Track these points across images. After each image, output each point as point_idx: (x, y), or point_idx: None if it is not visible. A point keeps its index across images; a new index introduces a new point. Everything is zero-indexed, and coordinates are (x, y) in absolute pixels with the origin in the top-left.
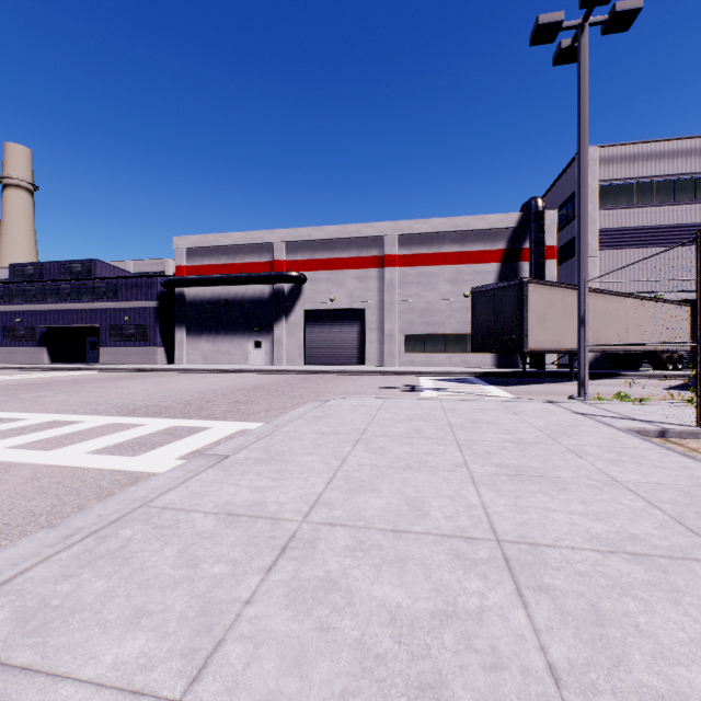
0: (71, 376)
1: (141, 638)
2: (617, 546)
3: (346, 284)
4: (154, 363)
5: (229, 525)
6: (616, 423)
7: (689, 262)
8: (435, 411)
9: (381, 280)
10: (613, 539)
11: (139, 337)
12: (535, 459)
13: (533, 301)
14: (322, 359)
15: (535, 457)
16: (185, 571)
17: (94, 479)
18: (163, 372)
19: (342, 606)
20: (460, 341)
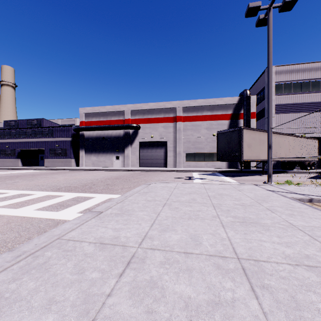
0: (31, 172)
1: (50, 318)
2: (299, 261)
3: (158, 129)
4: (70, 166)
5: (101, 249)
6: (288, 195)
7: (317, 119)
8: (201, 189)
9: (175, 128)
10: (297, 257)
11: (63, 154)
12: (251, 213)
13: (246, 137)
14: (147, 164)
15: (251, 212)
16: (77, 276)
17: (37, 223)
18: (74, 170)
19: (159, 297)
20: (211, 156)
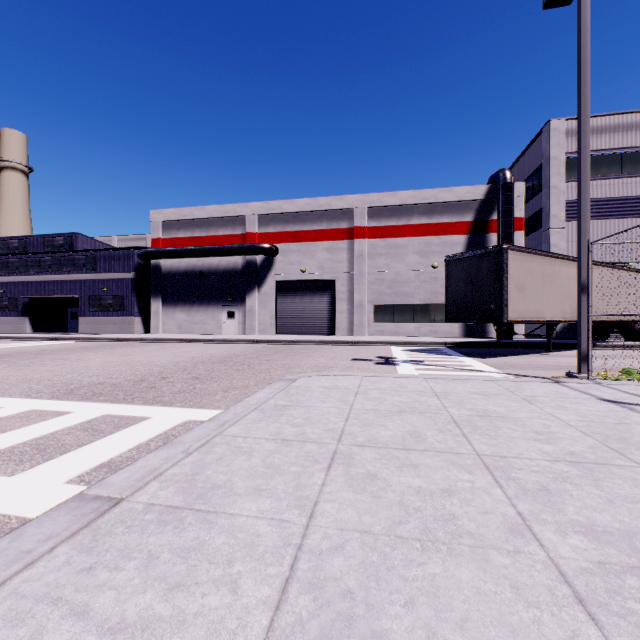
0: (42, 346)
1: None
2: None
3: (317, 255)
4: (131, 332)
5: None
6: None
7: None
8: (426, 396)
9: (351, 252)
10: None
11: (117, 308)
12: (637, 510)
13: (513, 269)
14: (293, 329)
15: (632, 503)
16: None
17: None
18: (136, 342)
19: None
20: (428, 311)
